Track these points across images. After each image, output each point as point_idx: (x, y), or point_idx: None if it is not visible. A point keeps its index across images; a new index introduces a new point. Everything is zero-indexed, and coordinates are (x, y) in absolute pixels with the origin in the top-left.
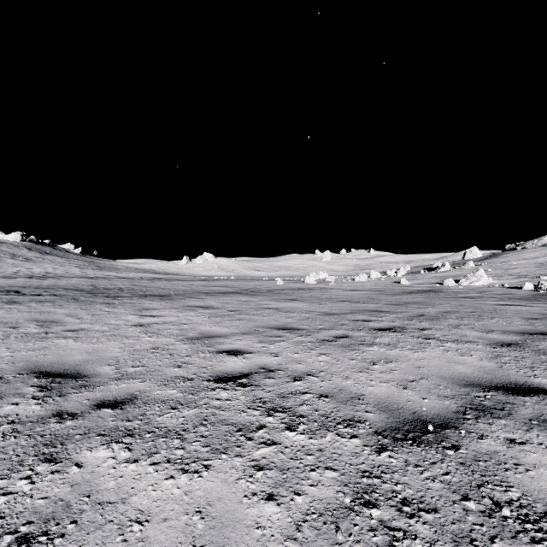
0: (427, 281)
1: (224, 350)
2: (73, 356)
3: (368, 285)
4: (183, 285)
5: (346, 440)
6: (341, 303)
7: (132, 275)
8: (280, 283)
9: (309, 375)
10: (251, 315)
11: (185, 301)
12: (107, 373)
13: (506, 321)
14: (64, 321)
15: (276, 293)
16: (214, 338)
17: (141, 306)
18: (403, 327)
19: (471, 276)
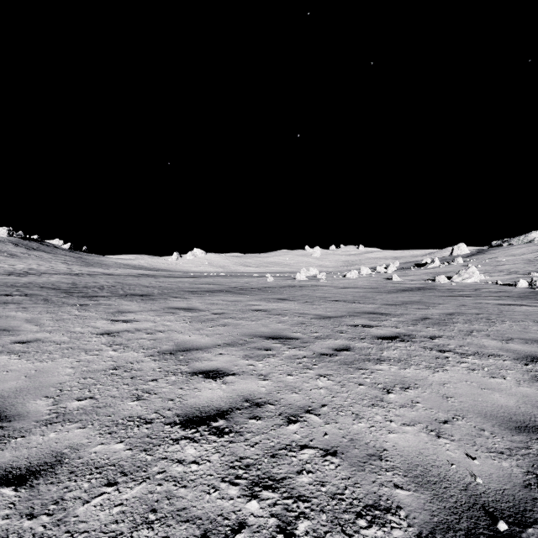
0: (418, 278)
1: (200, 371)
2: (5, 383)
3: (360, 281)
4: (169, 283)
5: None
6: (335, 304)
7: (120, 271)
8: (271, 280)
9: (308, 412)
10: (238, 320)
11: (168, 301)
12: (38, 411)
13: (520, 326)
14: (19, 329)
15: (266, 291)
16: (191, 352)
17: (116, 308)
18: (410, 335)
19: (463, 273)
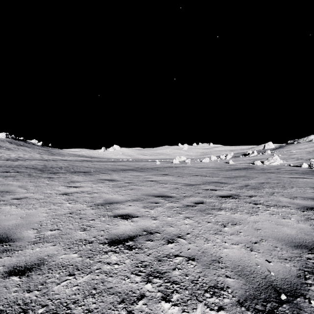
0: (244, 162)
1: (119, 215)
2: (9, 221)
3: (210, 164)
4: (100, 165)
5: (214, 313)
6: (196, 177)
7: (71, 158)
8: (158, 163)
9: (179, 237)
10: (139, 186)
11: (99, 176)
12: (29, 236)
13: (301, 190)
14: (15, 191)
15: (156, 170)
16: (113, 204)
17: (70, 179)
18: (238, 195)
19: (270, 159)
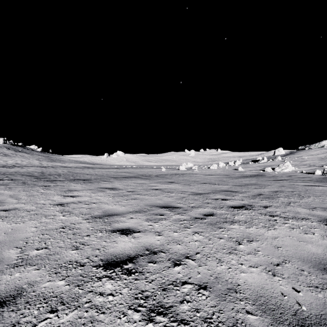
0: (254, 169)
1: (118, 229)
2: None
3: (218, 171)
4: (101, 172)
5: None
6: (204, 185)
7: (71, 165)
8: (164, 170)
9: (187, 258)
10: (143, 195)
11: (100, 183)
12: (9, 257)
13: (320, 199)
14: (5, 202)
15: (161, 177)
16: (112, 217)
17: (67, 188)
18: (251, 205)
19: (281, 166)
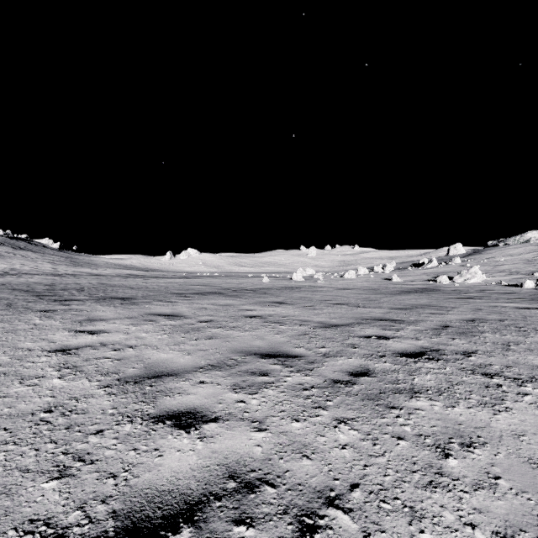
0: (418, 278)
1: (170, 413)
2: None
3: (359, 282)
4: (158, 284)
5: None
6: (339, 308)
7: (108, 272)
8: (266, 280)
9: (331, 505)
10: (228, 329)
11: (150, 306)
12: None
13: None
14: None
15: (261, 293)
16: (162, 380)
17: (87, 315)
18: (438, 350)
19: (465, 273)
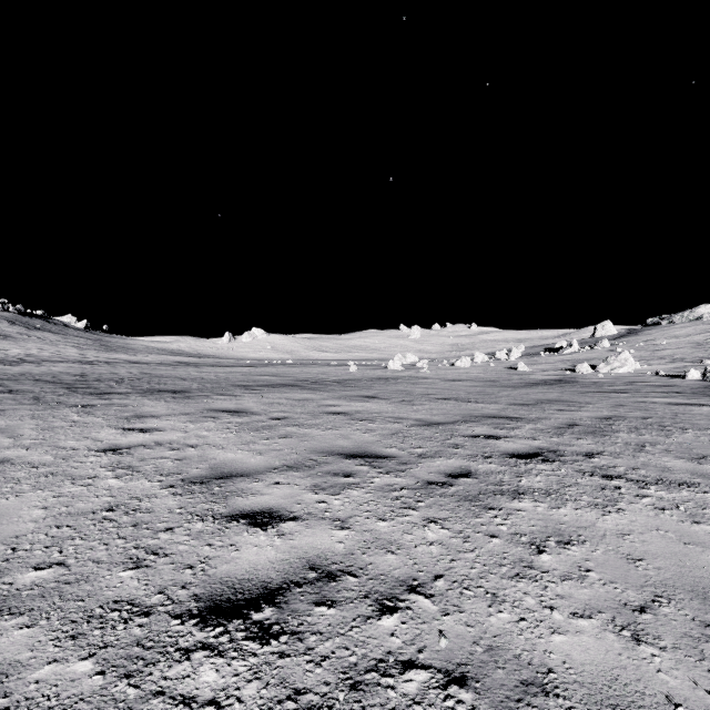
0: (552, 367)
1: (243, 513)
2: None
3: (474, 372)
4: (215, 374)
5: None
6: (444, 403)
7: (150, 358)
8: (354, 370)
9: (413, 591)
10: (306, 427)
11: (209, 400)
12: None
13: (709, 436)
14: None
15: (348, 386)
16: (232, 481)
17: (134, 411)
18: (556, 451)
19: (612, 360)
